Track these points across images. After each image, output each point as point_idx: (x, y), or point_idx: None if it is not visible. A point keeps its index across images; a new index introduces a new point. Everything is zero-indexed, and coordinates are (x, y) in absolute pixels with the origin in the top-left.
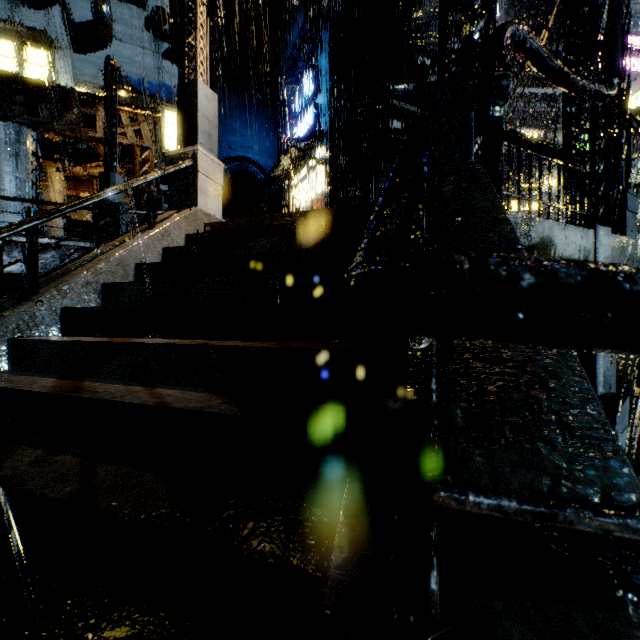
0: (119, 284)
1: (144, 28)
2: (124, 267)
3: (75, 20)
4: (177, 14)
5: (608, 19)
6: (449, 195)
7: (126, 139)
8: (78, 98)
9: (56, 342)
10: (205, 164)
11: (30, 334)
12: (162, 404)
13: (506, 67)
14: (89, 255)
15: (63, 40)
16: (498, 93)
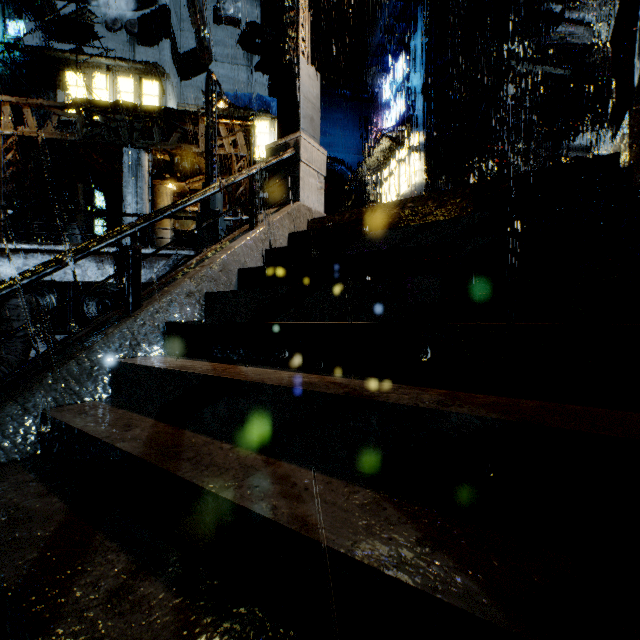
0: (222, 293)
1: (239, 45)
2: (227, 273)
3: (182, 50)
4: (267, 25)
5: None
6: None
7: (224, 150)
8: (184, 117)
9: (155, 369)
10: (307, 152)
11: (132, 354)
12: (307, 529)
13: None
14: (192, 261)
15: (172, 70)
16: None
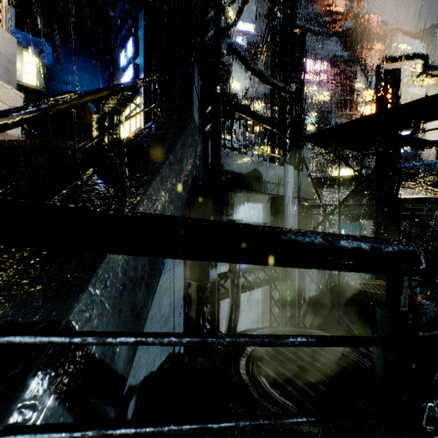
0: None
1: None
2: None
3: None
4: None
5: (291, 48)
6: (155, 137)
7: None
8: None
9: None
10: (1, 92)
11: None
12: None
13: (220, 63)
14: None
15: None
16: (217, 78)
